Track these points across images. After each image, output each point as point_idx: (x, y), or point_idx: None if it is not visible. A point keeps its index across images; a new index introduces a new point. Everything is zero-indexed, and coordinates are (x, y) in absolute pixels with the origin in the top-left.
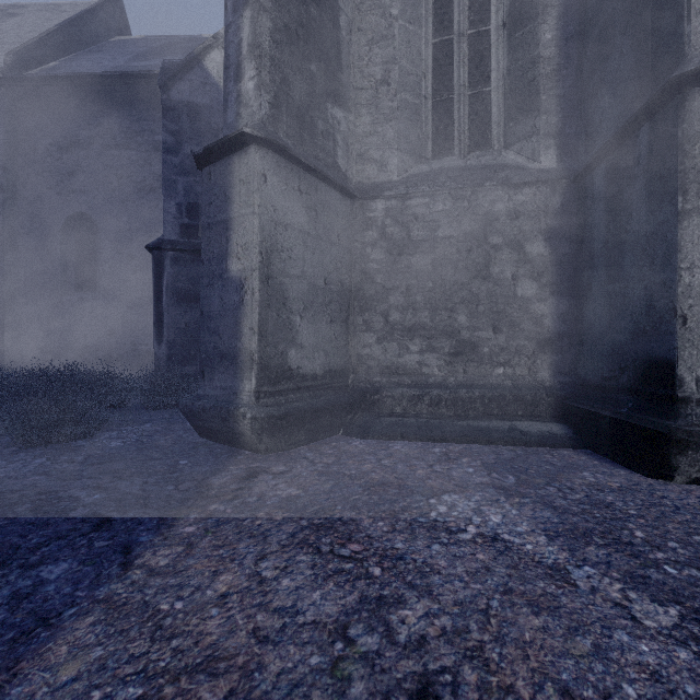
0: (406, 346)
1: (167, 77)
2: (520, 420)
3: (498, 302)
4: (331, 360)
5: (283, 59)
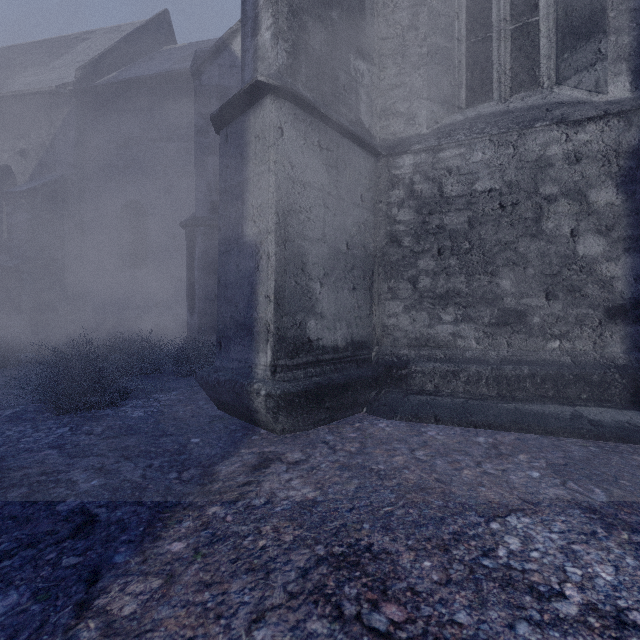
0: (437, 315)
1: (199, 63)
2: (584, 405)
3: (552, 263)
4: (354, 331)
5: (302, 5)
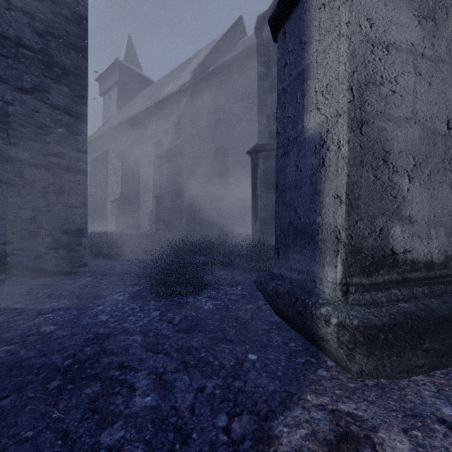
0: None
1: (260, 24)
2: None
3: None
4: None
5: None
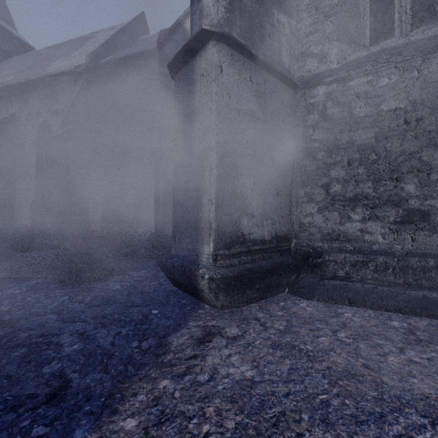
0: (347, 215)
1: (162, 39)
2: None
3: None
4: (277, 227)
5: None
